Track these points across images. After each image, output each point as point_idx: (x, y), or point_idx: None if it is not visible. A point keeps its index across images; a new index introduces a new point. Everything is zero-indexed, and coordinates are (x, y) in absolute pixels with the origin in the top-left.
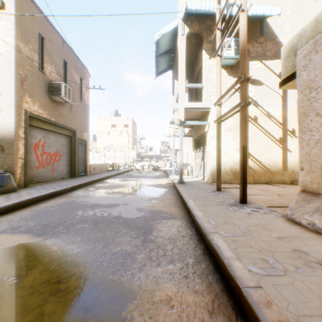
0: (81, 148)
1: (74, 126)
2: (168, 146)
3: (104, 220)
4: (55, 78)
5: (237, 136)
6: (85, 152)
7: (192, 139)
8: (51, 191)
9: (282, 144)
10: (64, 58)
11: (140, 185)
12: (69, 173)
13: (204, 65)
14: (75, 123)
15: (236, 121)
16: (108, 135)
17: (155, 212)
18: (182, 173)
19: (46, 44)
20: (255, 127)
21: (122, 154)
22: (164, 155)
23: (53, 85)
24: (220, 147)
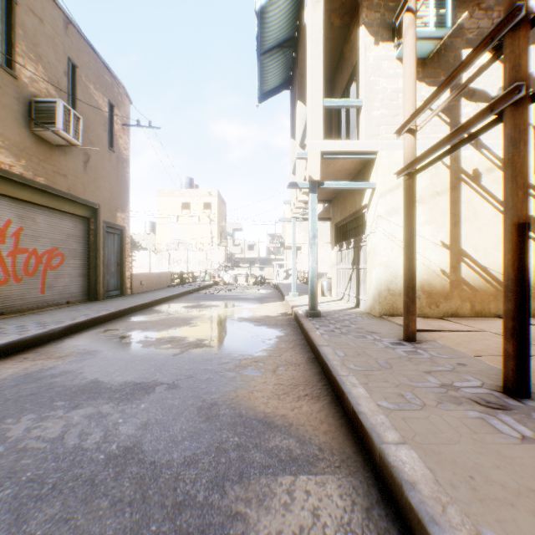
0: (112, 242)
1: (94, 198)
2: (281, 242)
3: (69, 477)
4: (45, 94)
5: (436, 214)
6: (122, 251)
7: (331, 225)
8: (0, 343)
9: (534, 230)
10: (70, 56)
11: (224, 319)
12: (84, 292)
13: (364, 59)
14: (97, 192)
15: (433, 181)
16: (176, 222)
17: (251, 425)
18: (315, 295)
19: (21, 15)
20: (476, 194)
21: (199, 256)
22: (275, 258)
23: (39, 106)
24: (413, 235)
